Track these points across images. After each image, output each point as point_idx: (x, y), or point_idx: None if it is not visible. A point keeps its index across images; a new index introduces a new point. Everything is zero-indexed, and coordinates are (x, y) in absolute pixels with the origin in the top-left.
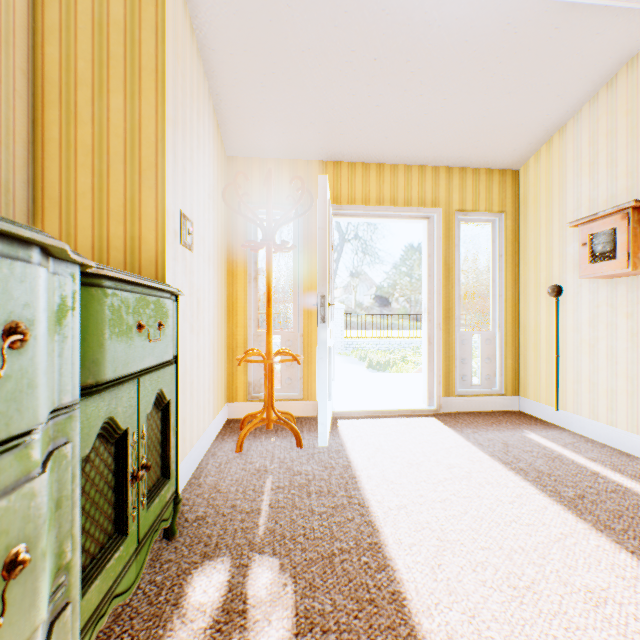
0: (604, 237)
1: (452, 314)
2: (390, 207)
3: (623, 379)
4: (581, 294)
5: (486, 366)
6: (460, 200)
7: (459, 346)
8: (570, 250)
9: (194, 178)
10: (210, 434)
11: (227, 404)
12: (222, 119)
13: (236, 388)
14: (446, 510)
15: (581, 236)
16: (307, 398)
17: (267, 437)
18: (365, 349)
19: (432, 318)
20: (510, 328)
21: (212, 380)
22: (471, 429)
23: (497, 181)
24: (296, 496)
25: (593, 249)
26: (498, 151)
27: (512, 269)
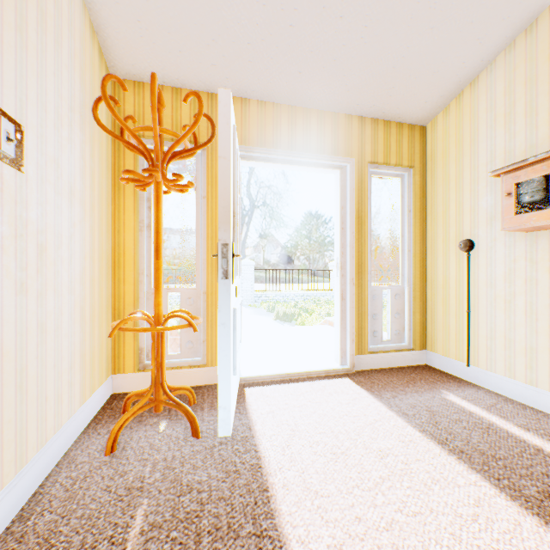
0: (533, 185)
1: (365, 269)
2: (303, 153)
3: (545, 337)
4: (496, 248)
5: (396, 321)
6: (372, 152)
7: (370, 301)
8: (483, 204)
9: (28, 63)
10: (72, 428)
11: (112, 376)
12: (97, 19)
13: (124, 356)
14: (399, 549)
15: (505, 185)
16: (211, 364)
17: (156, 422)
18: (273, 301)
19: (345, 273)
20: (418, 283)
21: (79, 354)
22: (390, 392)
23: (407, 136)
24: (177, 546)
25: (519, 199)
26: (411, 102)
27: (420, 224)
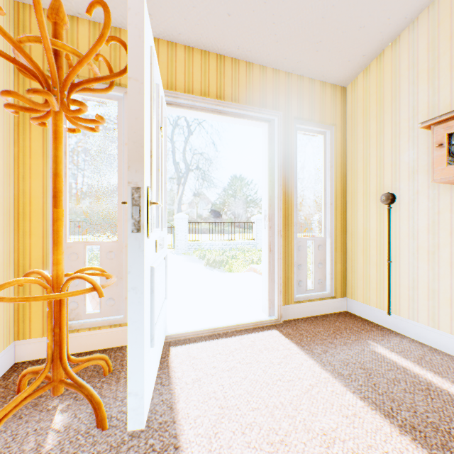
0: None
1: (291, 221)
2: (231, 103)
3: None
4: (418, 201)
5: (319, 271)
6: (298, 108)
7: (296, 252)
8: (405, 158)
9: None
10: None
11: (15, 343)
12: None
13: (30, 319)
14: None
15: (436, 136)
16: None
17: (56, 405)
18: (204, 249)
19: (273, 225)
20: (340, 234)
21: None
22: (320, 346)
23: (329, 95)
24: None
25: (451, 150)
26: (335, 60)
27: (341, 179)
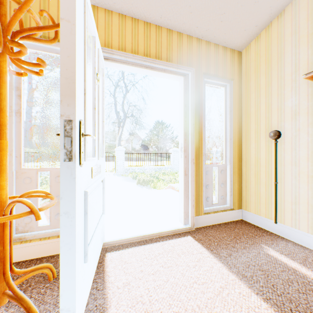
0: None
1: (201, 152)
2: (156, 60)
3: None
4: (300, 136)
5: (221, 189)
6: (206, 65)
7: (204, 176)
8: (289, 103)
9: None
10: None
11: None
12: None
13: None
14: None
15: None
16: None
17: None
18: (136, 172)
19: (187, 155)
20: (237, 162)
21: None
22: (225, 250)
23: (229, 57)
24: None
25: None
26: (234, 29)
27: (238, 120)
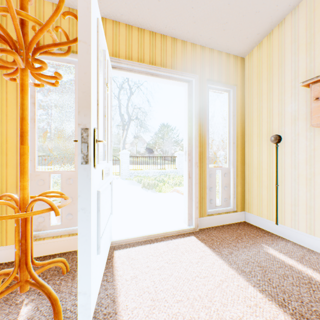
0: None
1: (205, 155)
2: (161, 68)
3: None
4: (299, 141)
5: (225, 192)
6: (210, 72)
7: (208, 178)
8: (289, 109)
9: None
10: None
11: None
12: None
13: (6, 231)
14: None
15: (313, 92)
16: None
17: (23, 300)
18: (141, 176)
19: (191, 158)
20: (240, 165)
21: None
22: (226, 249)
23: (232, 63)
24: None
25: None
26: (237, 37)
27: (241, 125)
